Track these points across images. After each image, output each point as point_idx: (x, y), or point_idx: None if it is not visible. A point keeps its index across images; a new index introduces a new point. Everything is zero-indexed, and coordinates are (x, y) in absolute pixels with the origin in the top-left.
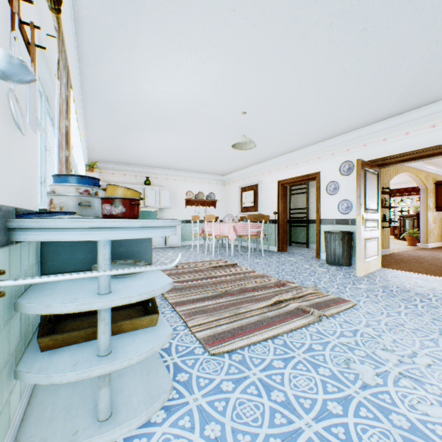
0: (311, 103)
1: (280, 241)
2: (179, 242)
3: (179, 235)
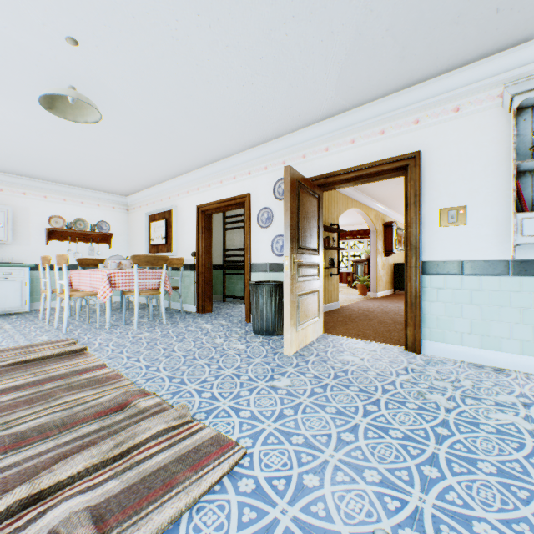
0: (205, 49)
1: (201, 297)
2: (25, 305)
3: (25, 291)
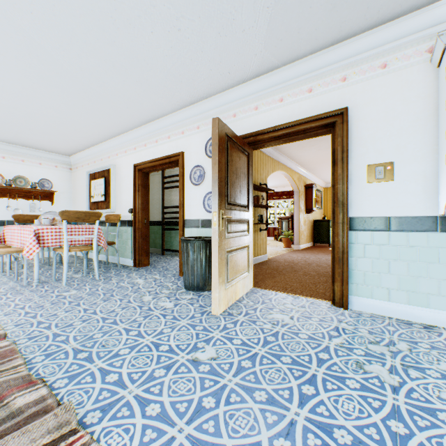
0: None
1: (138, 251)
2: None
3: None
